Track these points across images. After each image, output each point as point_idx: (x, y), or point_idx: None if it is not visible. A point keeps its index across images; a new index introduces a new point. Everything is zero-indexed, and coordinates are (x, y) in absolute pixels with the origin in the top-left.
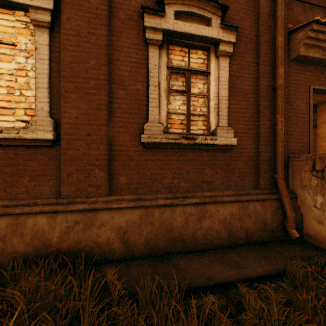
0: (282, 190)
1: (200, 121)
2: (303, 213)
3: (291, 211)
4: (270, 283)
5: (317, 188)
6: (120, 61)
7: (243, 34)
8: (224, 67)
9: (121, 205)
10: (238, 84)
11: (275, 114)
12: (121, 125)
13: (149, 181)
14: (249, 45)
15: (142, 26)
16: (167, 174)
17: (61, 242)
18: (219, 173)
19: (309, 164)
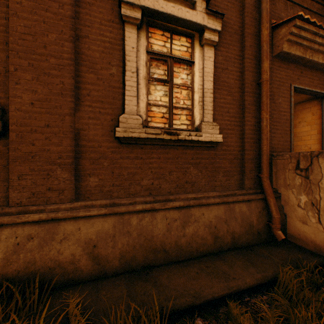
0: (268, 190)
1: (184, 116)
2: (287, 212)
3: (276, 211)
4: (262, 295)
5: (301, 187)
6: (90, 39)
7: (228, 24)
8: (209, 57)
9: (90, 213)
10: (223, 77)
11: (260, 111)
12: (91, 115)
13: (126, 182)
14: (234, 37)
15: (117, 1)
16: (147, 174)
17: (7, 265)
18: (203, 173)
19: (293, 162)
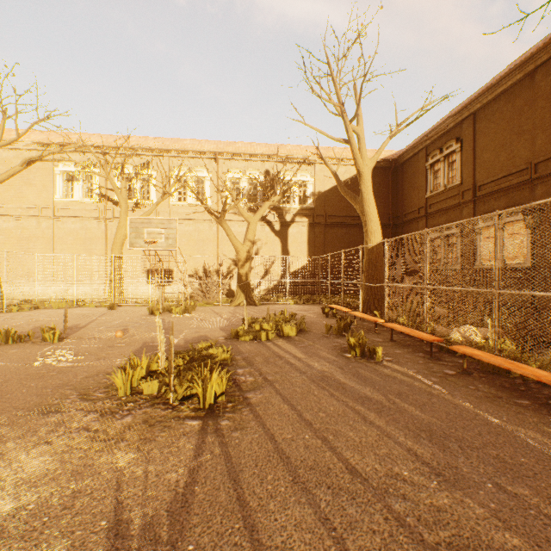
0: None
1: None
2: None
3: None
4: None
5: None
6: None
7: None
8: None
9: None
10: None
11: None
12: None
13: None
14: None
15: None
16: None
17: None
18: None
19: None
